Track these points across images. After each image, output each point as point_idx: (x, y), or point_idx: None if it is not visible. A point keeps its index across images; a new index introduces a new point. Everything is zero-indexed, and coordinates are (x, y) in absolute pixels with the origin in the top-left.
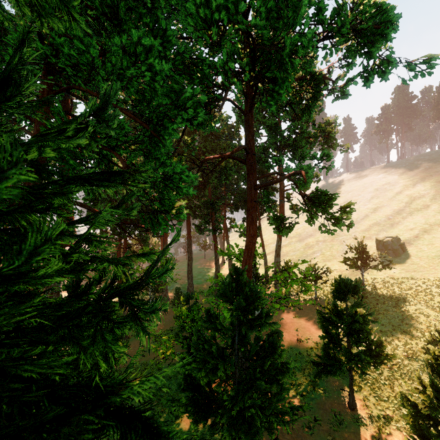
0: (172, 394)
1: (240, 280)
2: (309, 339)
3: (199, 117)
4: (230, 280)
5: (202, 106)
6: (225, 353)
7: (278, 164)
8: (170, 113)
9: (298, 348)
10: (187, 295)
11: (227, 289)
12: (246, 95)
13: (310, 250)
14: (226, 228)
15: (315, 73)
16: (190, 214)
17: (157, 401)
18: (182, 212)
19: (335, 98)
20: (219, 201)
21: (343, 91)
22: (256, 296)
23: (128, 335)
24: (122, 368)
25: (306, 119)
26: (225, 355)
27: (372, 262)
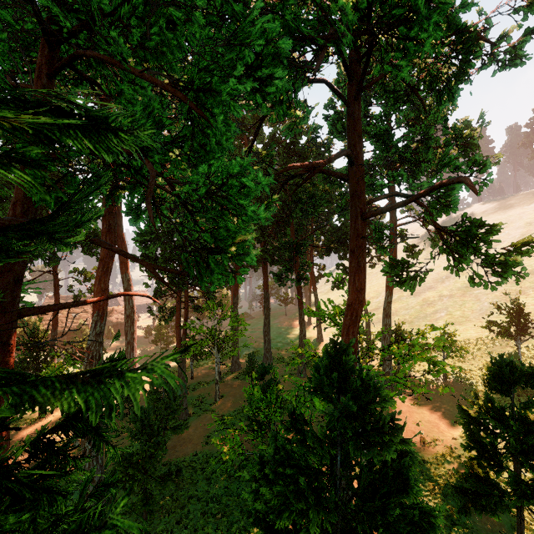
0: (242, 505)
1: (345, 365)
2: (437, 440)
3: (277, 79)
4: (328, 363)
5: (282, 63)
6: (319, 481)
7: (397, 182)
8: (220, 60)
9: (421, 452)
10: (262, 368)
11: (324, 382)
12: (350, 74)
13: (430, 308)
14: (313, 277)
15: (466, 27)
16: (267, 259)
17: (221, 512)
18: (248, 252)
19: (501, 66)
20: (305, 241)
21: (515, 53)
22: (373, 394)
23: (189, 412)
24: (179, 458)
25: (434, 121)
26: (319, 487)
27: (531, 329)
